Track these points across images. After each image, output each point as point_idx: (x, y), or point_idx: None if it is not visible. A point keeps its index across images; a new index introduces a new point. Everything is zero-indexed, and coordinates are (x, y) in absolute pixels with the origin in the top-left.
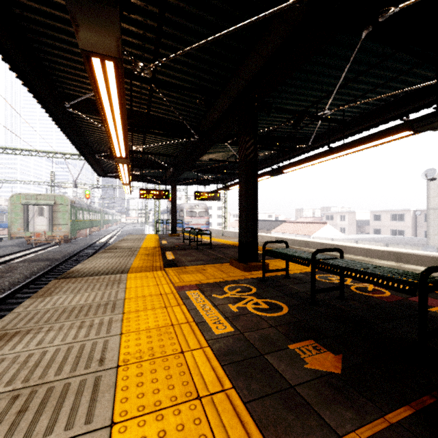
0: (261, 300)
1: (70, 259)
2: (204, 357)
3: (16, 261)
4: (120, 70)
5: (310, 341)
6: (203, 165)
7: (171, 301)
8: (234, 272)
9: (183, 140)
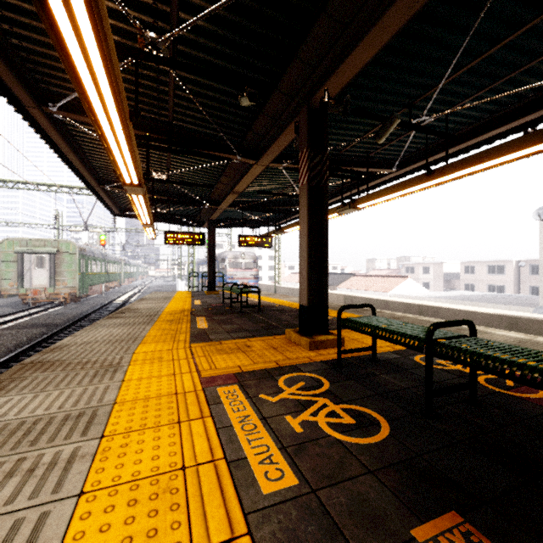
0: (339, 405)
1: (75, 324)
2: None
3: (2, 328)
4: (94, 8)
5: (452, 517)
6: (250, 200)
7: (190, 408)
8: (293, 350)
9: (220, 163)
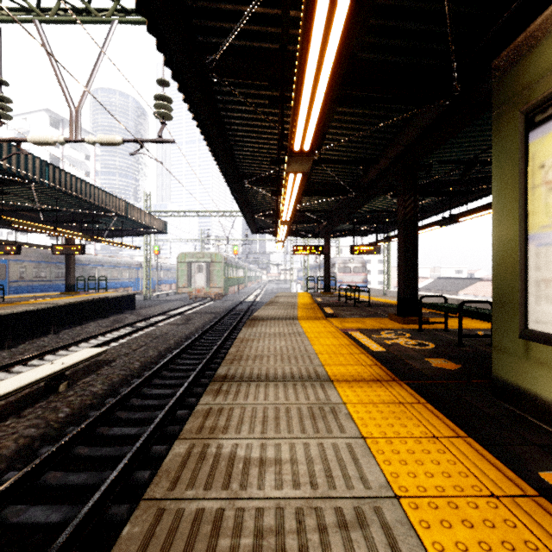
0: (412, 340)
1: (229, 313)
2: (365, 356)
3: (188, 313)
4: (306, 177)
5: (442, 359)
6: (360, 215)
7: (338, 335)
8: (392, 324)
9: (340, 197)
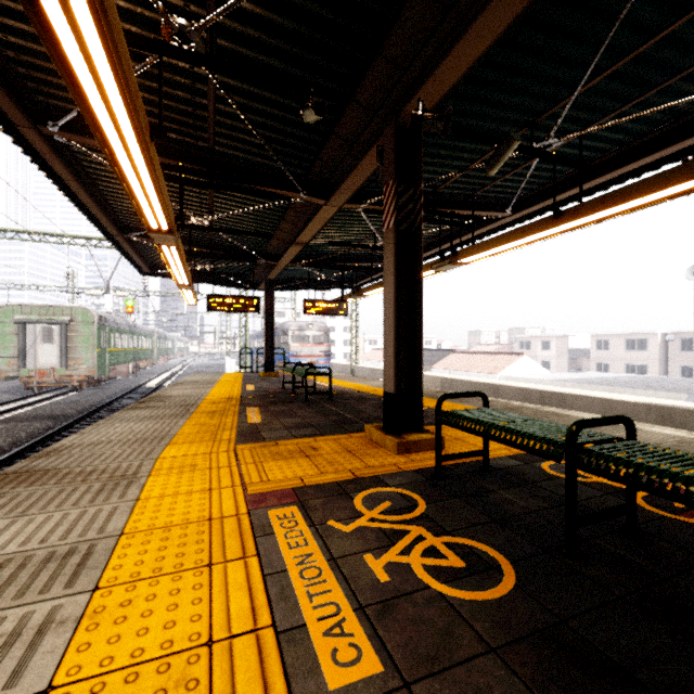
0: (441, 537)
1: (92, 415)
2: None
3: None
4: None
5: None
6: (319, 254)
7: (228, 542)
8: (375, 453)
9: (279, 203)
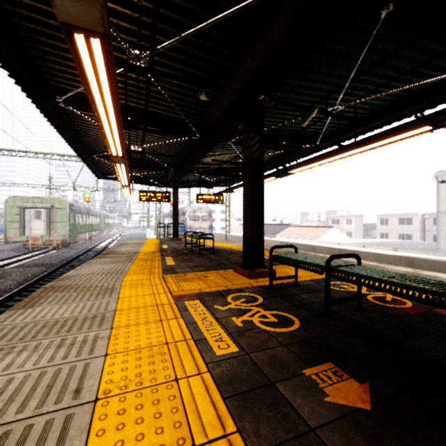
0: (268, 311)
1: (68, 264)
2: (203, 387)
3: (10, 267)
4: (107, 50)
5: (328, 365)
6: (206, 166)
7: (167, 313)
8: (238, 279)
9: (184, 139)
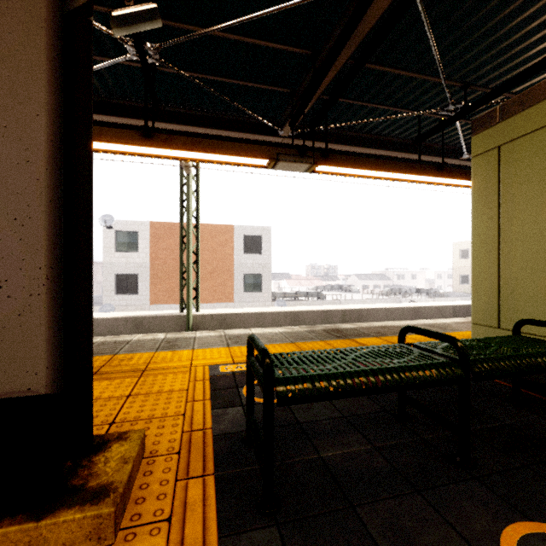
0: None
1: None
2: None
3: None
4: None
5: None
6: None
7: None
8: None
9: None
